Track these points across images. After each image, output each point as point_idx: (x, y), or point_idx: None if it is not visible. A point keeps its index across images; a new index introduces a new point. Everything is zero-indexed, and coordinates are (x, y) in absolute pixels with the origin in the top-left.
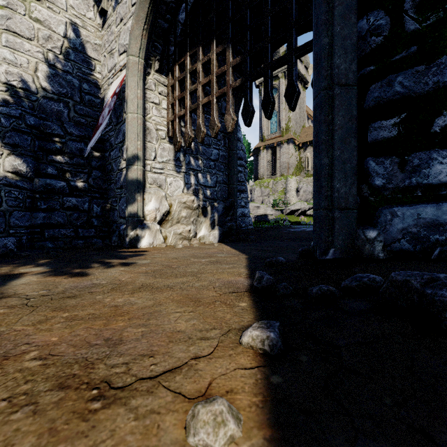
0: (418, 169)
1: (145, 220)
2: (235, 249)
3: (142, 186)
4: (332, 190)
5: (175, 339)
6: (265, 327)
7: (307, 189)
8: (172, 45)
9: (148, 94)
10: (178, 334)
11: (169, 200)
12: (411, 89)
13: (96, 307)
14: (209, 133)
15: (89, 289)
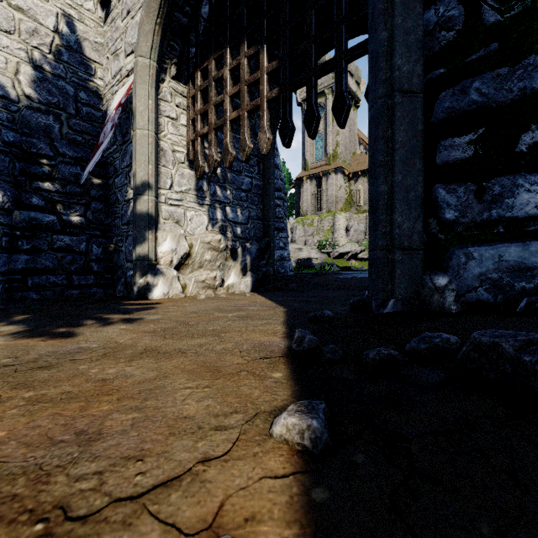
0: (499, 198)
1: (158, 264)
2: (270, 300)
3: (155, 221)
4: (392, 225)
5: (179, 429)
6: (306, 411)
7: (359, 228)
8: (192, 45)
9: (162, 106)
10: (184, 422)
11: (189, 240)
12: (491, 98)
13: (76, 382)
14: (239, 157)
15: (71, 356)
